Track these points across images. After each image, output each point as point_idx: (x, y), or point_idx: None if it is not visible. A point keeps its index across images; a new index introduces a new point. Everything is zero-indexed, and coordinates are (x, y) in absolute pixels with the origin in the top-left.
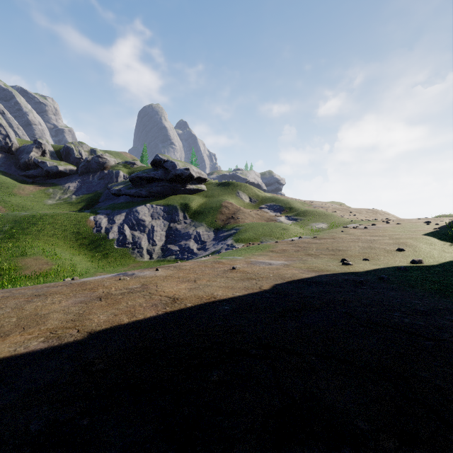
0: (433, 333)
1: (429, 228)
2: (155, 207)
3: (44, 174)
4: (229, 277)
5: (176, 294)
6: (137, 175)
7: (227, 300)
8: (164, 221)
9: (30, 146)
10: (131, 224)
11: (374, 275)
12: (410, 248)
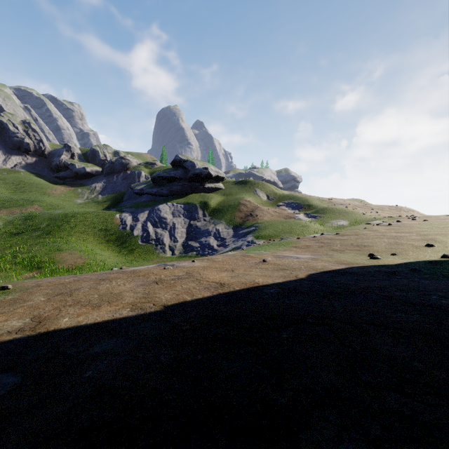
0: None
1: None
2: (176, 205)
3: (73, 175)
4: (263, 268)
5: (221, 281)
6: (158, 175)
7: (270, 285)
8: (184, 218)
9: (61, 149)
10: (153, 222)
11: (405, 267)
12: (440, 244)
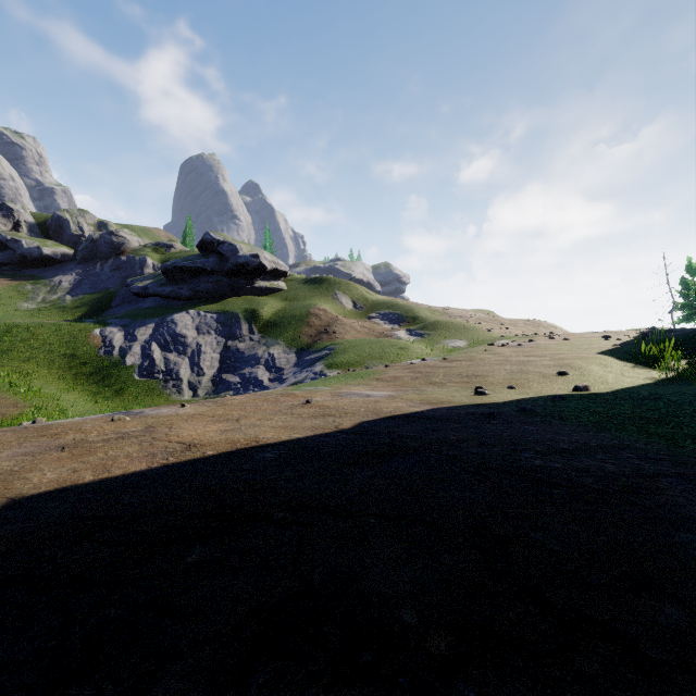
0: (571, 477)
1: (608, 344)
2: (203, 314)
3: (17, 260)
4: (295, 414)
5: (197, 439)
6: (175, 265)
7: (276, 444)
8: (218, 337)
9: None
10: (163, 342)
11: (514, 407)
12: (577, 372)
